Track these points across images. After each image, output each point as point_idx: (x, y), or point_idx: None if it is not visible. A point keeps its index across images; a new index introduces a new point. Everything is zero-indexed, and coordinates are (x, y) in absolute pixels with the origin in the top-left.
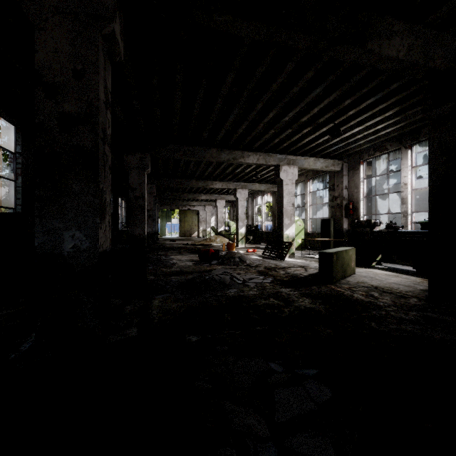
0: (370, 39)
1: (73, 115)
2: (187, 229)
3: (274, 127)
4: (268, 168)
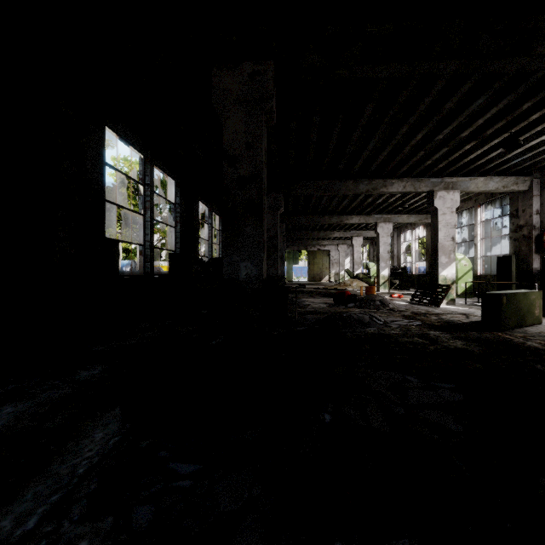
0: (540, 43)
1: (246, 176)
2: (316, 273)
3: (424, 148)
4: (419, 195)
